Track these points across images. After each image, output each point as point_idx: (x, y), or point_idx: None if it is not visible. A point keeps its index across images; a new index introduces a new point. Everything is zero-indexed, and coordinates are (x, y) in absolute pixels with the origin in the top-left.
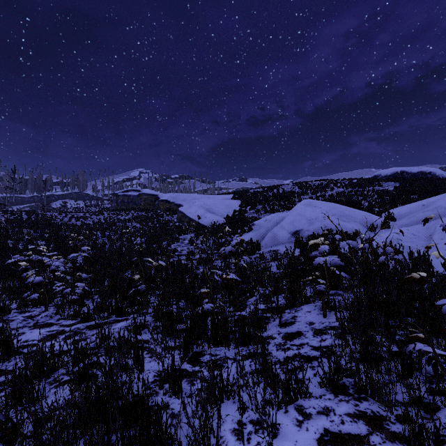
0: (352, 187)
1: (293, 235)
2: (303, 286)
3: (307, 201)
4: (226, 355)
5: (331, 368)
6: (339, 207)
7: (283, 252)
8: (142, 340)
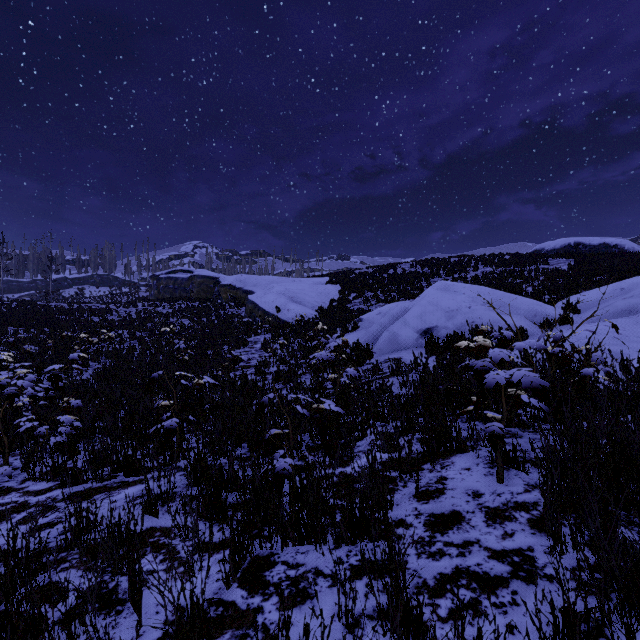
0: (505, 266)
1: (422, 335)
2: (452, 420)
3: (443, 284)
4: (318, 565)
5: (556, 628)
6: (492, 292)
7: (408, 362)
8: (159, 528)
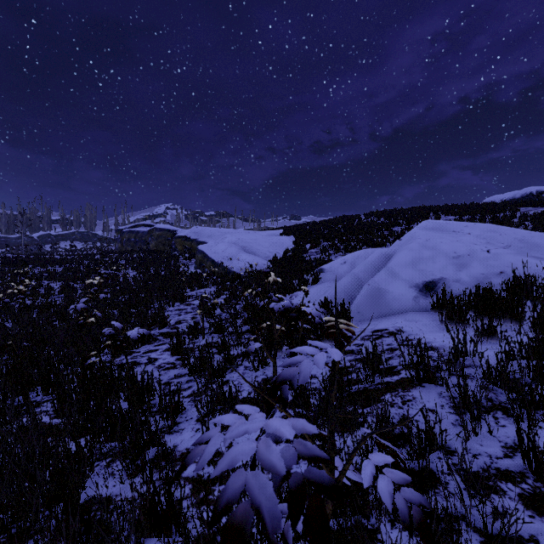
0: (470, 213)
1: (423, 291)
2: None
3: (432, 223)
4: None
5: None
6: (512, 231)
7: (422, 340)
8: None
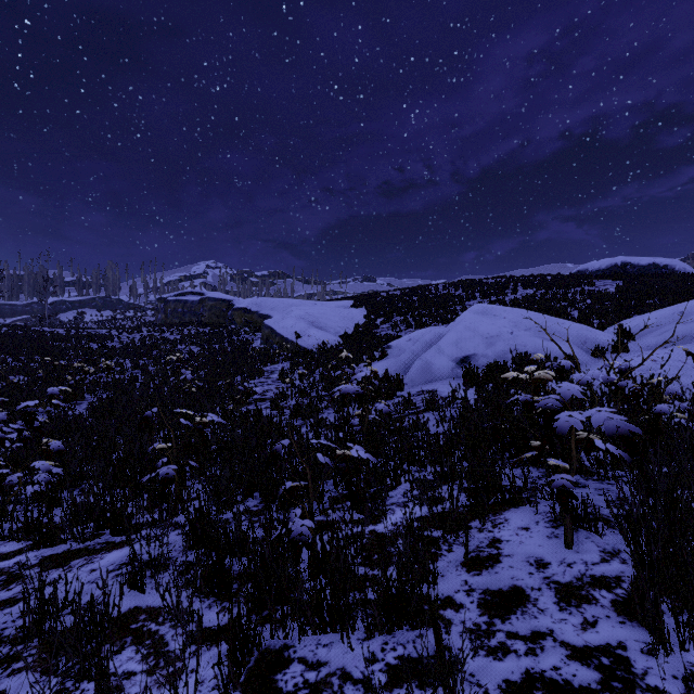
0: (547, 288)
1: (459, 364)
2: (502, 466)
3: (481, 307)
4: (345, 664)
5: None
6: (537, 316)
7: (444, 394)
8: (144, 609)
